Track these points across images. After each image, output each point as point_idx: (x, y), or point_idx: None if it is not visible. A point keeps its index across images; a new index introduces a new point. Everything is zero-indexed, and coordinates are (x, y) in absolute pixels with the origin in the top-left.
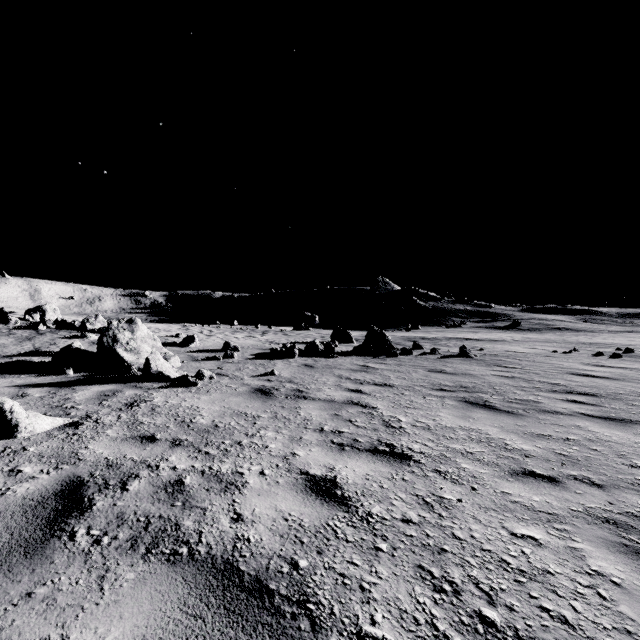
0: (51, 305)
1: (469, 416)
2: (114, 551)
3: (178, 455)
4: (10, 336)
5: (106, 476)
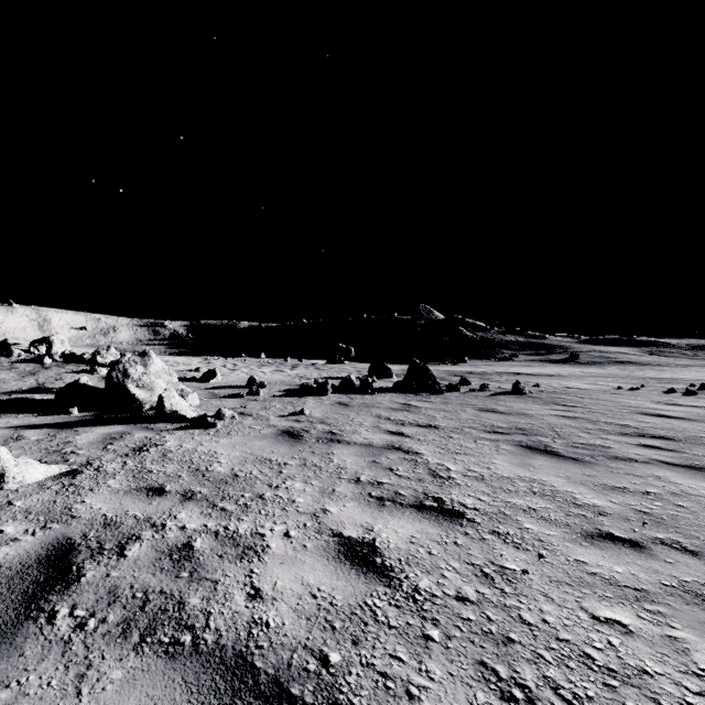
0: (59, 336)
1: (529, 464)
2: (100, 639)
3: (189, 511)
4: (12, 370)
5: (102, 538)
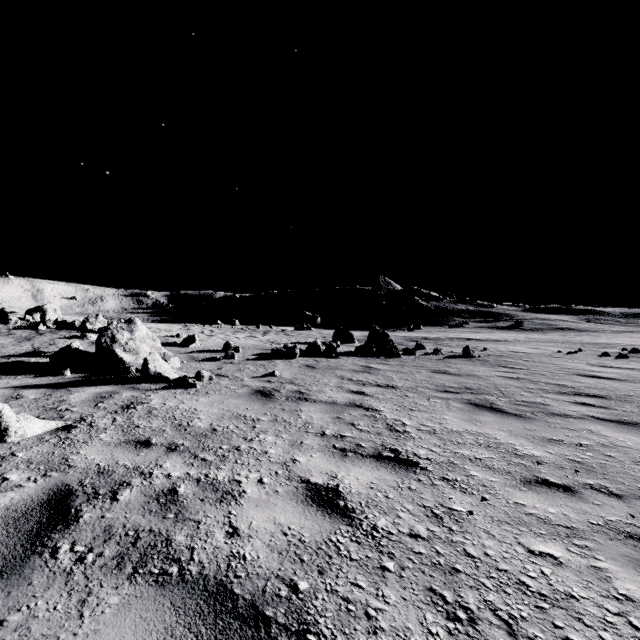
0: (51, 305)
1: (476, 419)
2: (98, 570)
3: (173, 461)
4: (9, 336)
5: (96, 484)
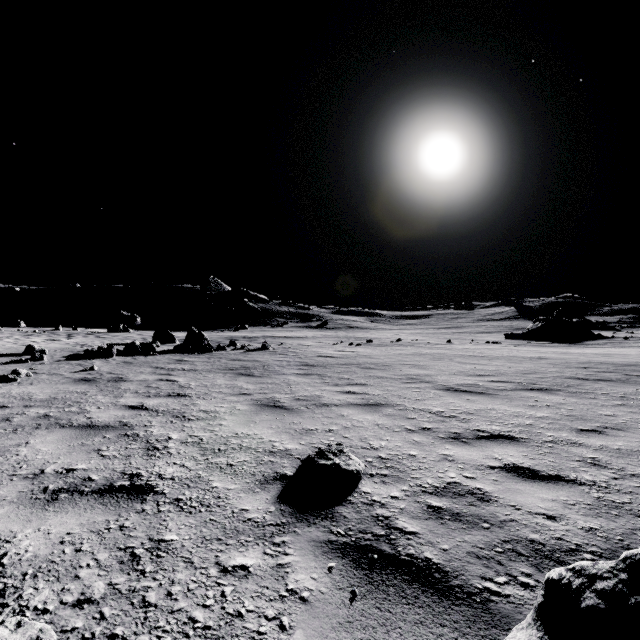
0: None
1: (235, 379)
2: (29, 430)
3: (36, 409)
4: None
5: None
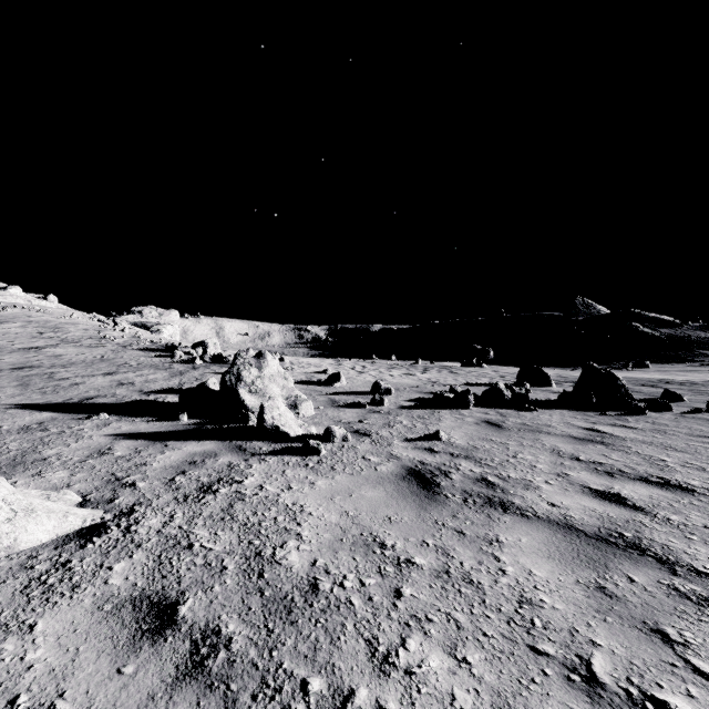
0: (212, 339)
1: None
2: None
3: None
4: (167, 370)
5: None
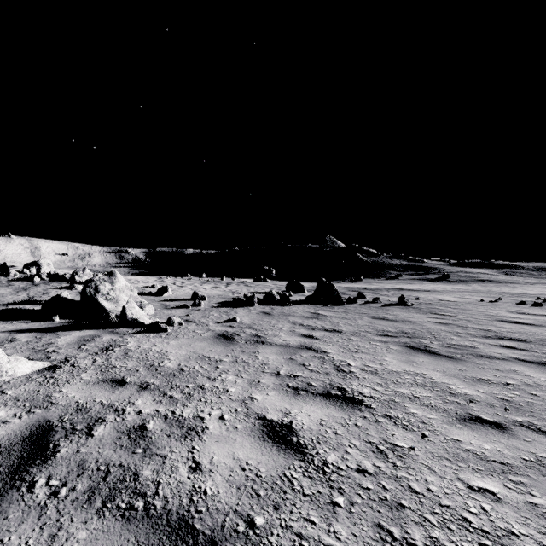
0: (45, 260)
1: (412, 360)
2: (70, 505)
3: (144, 399)
4: (9, 287)
5: (74, 420)
